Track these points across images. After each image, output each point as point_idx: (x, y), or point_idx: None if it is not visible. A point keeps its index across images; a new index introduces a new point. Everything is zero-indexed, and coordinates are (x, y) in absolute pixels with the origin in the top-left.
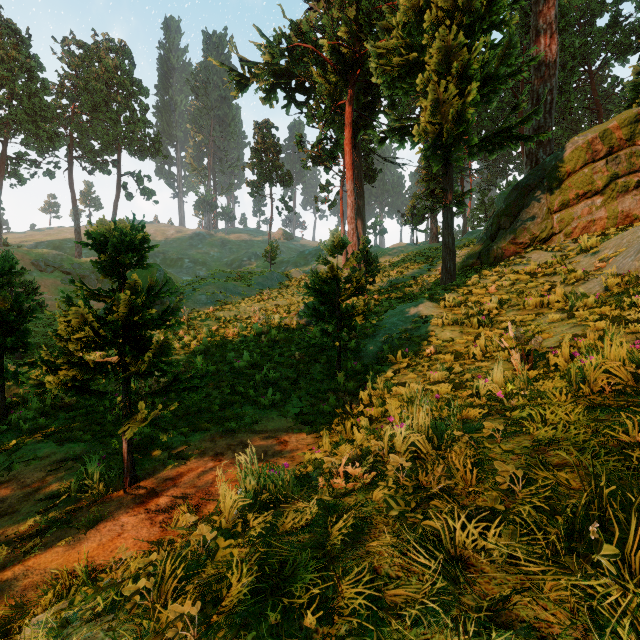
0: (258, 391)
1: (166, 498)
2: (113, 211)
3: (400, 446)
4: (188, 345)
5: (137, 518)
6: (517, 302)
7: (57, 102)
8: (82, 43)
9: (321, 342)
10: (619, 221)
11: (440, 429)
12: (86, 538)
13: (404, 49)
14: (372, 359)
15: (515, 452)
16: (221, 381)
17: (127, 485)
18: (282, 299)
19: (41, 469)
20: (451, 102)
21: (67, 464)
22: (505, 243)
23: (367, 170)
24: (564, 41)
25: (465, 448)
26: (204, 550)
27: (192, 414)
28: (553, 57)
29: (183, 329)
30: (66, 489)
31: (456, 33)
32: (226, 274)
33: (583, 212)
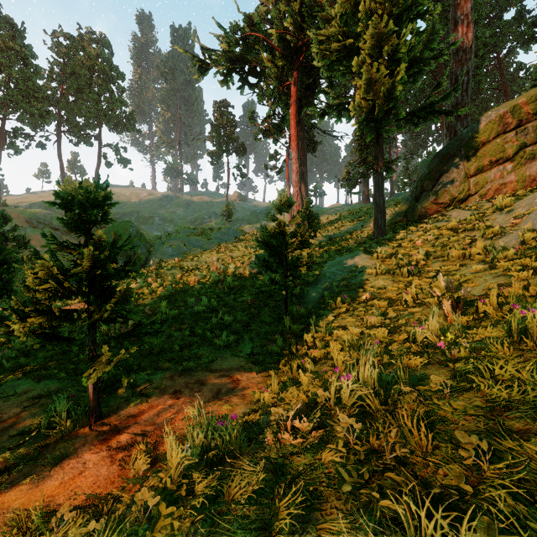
0: (214, 333)
1: (127, 435)
2: (95, 177)
3: (347, 399)
4: (155, 291)
5: (99, 455)
6: (441, 254)
7: (48, 85)
8: (69, 35)
9: (270, 289)
10: (527, 184)
11: (385, 381)
12: (50, 476)
13: (341, 36)
14: (314, 304)
15: (468, 412)
16: (182, 323)
17: (92, 422)
18: (237, 251)
19: (18, 405)
20: (382, 81)
21: (41, 400)
22: (428, 203)
23: (309, 141)
24: (477, 32)
25: (412, 402)
26: (145, 518)
27: (155, 354)
28: (469, 43)
29: (152, 277)
30: (37, 425)
31: (386, 22)
32: (189, 230)
33: (496, 176)
